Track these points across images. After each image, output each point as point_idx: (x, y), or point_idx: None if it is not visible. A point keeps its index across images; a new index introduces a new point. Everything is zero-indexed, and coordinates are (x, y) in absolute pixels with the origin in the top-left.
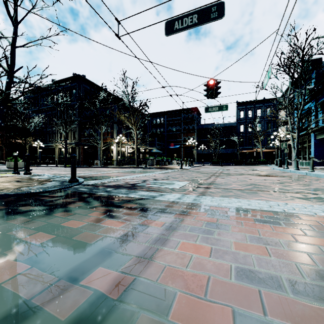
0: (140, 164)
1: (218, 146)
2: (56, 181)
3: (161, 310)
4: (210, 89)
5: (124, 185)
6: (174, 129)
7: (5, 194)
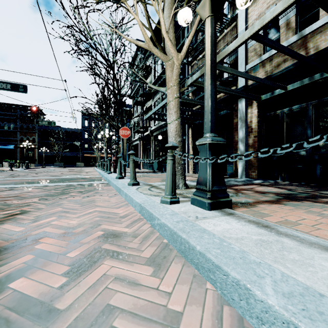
0: None
1: (64, 148)
2: None
3: None
4: (33, 114)
5: None
6: (7, 125)
7: None
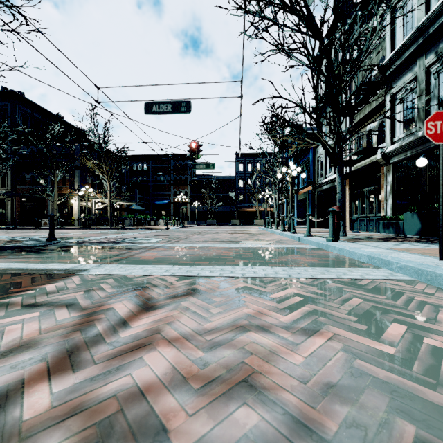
0: (114, 225)
1: (216, 202)
2: (29, 241)
3: (137, 258)
4: (192, 152)
5: (106, 241)
6: (162, 179)
7: (9, 247)
